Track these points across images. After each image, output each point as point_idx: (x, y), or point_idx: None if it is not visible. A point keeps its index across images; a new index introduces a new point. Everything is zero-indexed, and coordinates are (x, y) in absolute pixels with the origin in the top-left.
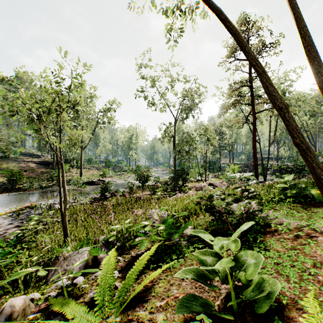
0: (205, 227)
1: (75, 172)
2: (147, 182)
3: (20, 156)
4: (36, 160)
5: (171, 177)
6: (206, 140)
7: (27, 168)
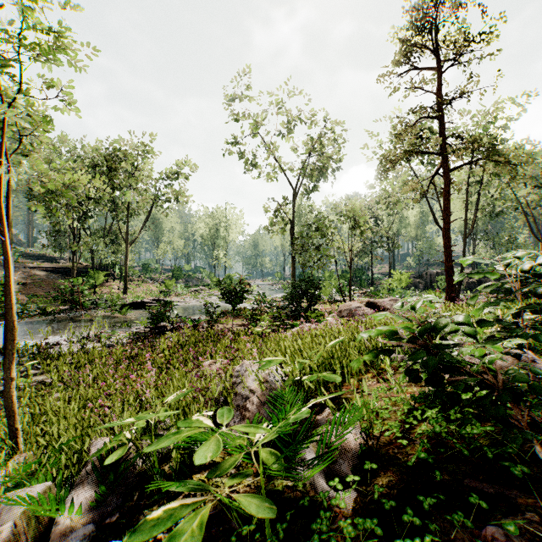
0: (399, 425)
1: (117, 287)
2: (241, 302)
3: (21, 258)
4: (47, 265)
5: (287, 295)
6: (351, 225)
7: (28, 280)
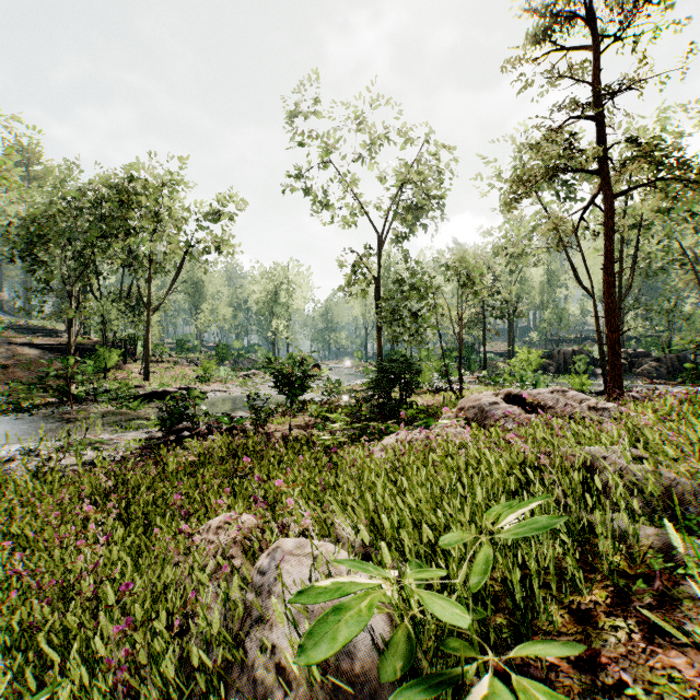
0: None
1: (139, 370)
2: (302, 393)
3: (9, 332)
4: (42, 341)
5: (371, 381)
6: (463, 281)
7: (12, 360)
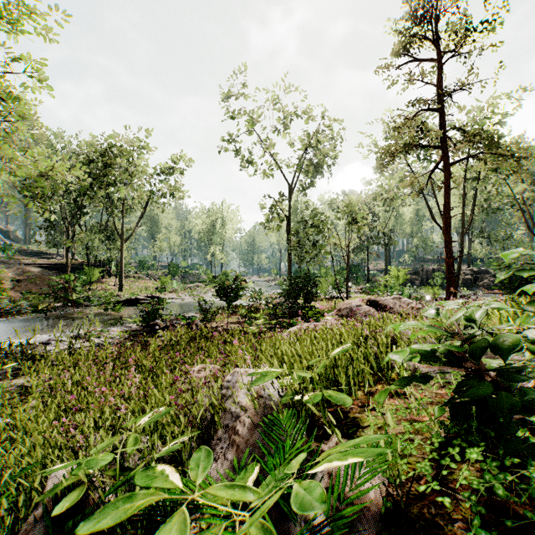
0: (430, 466)
1: (113, 283)
2: (236, 299)
3: (17, 255)
4: (43, 262)
5: (283, 291)
6: (349, 220)
7: (23, 276)
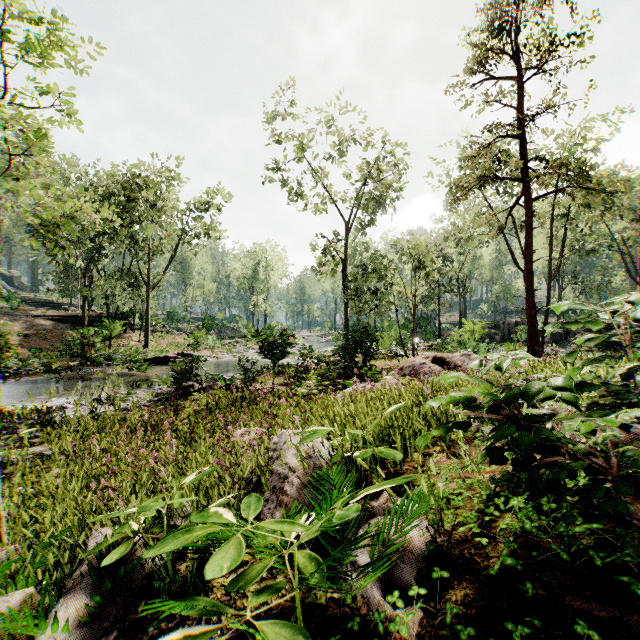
0: (476, 516)
1: (137, 339)
2: (283, 357)
3: (23, 305)
4: (54, 313)
5: (338, 348)
6: (415, 265)
7: (31, 330)
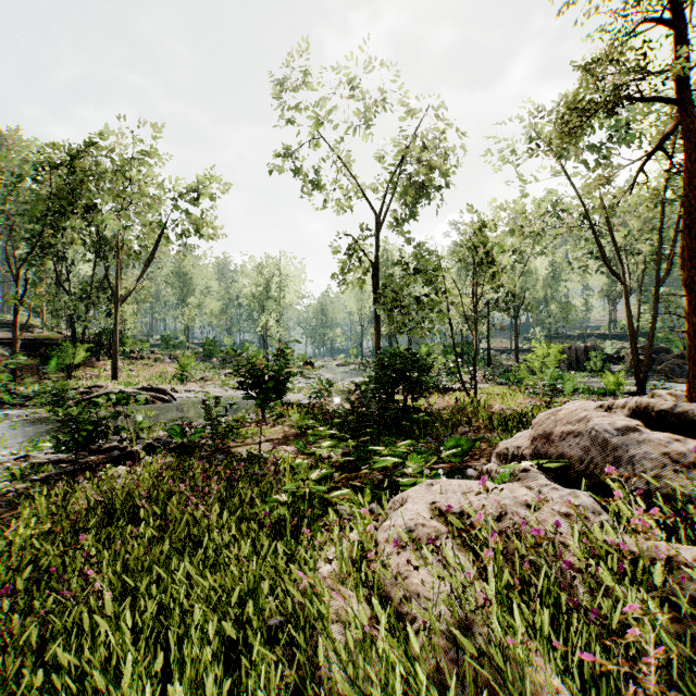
0: None
1: None
2: (277, 397)
3: None
4: (6, 335)
5: (369, 380)
6: (481, 258)
7: None
